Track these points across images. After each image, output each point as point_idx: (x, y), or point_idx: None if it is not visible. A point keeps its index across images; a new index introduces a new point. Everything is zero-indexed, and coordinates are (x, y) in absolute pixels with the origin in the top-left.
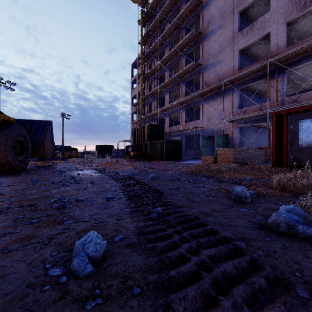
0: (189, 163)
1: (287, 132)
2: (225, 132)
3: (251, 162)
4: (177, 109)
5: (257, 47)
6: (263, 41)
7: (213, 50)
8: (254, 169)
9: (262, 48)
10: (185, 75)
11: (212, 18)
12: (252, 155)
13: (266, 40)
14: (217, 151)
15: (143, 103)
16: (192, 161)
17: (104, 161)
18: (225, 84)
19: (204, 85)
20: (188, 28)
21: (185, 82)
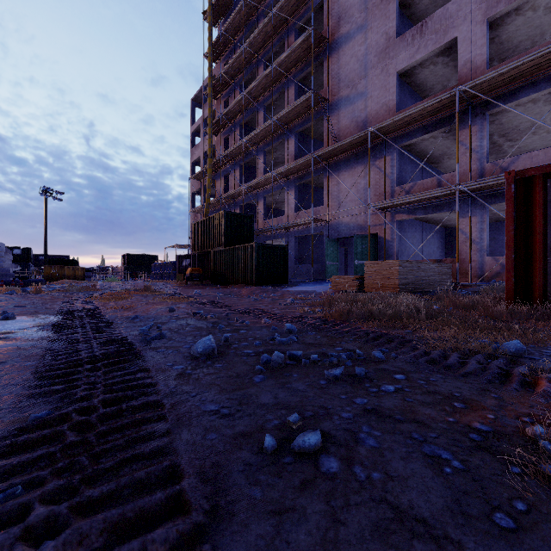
0: (305, 290)
1: (544, 219)
2: (371, 230)
3: (430, 289)
4: (279, 186)
5: (430, 69)
6: (442, 59)
7: (349, 73)
8: (460, 307)
9: (437, 74)
10: (295, 120)
11: (347, 11)
12: (432, 275)
13: (447, 56)
14: (365, 267)
15: (214, 173)
16: (309, 286)
17: (127, 286)
18: (372, 137)
19: (331, 139)
20: (300, 31)
21: (295, 133)
